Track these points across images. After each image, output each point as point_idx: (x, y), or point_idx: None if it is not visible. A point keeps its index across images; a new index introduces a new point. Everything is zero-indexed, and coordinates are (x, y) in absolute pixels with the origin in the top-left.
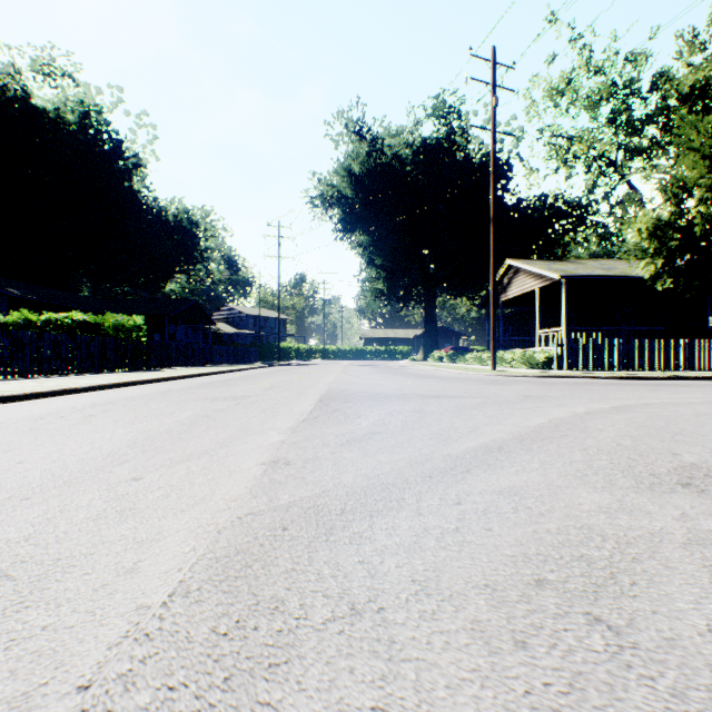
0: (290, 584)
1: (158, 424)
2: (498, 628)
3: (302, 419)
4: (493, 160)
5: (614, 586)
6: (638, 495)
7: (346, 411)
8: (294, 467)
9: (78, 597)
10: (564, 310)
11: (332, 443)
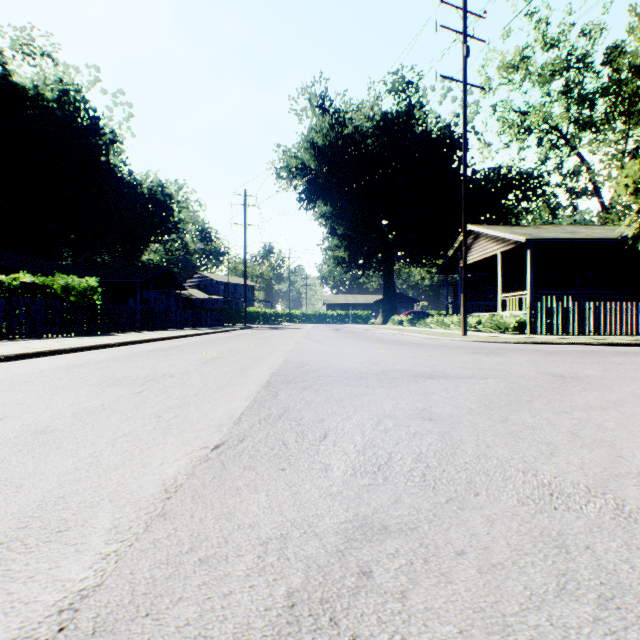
0: None
1: None
2: None
3: (210, 446)
4: (464, 113)
5: None
6: None
7: (302, 413)
8: None
9: None
10: (529, 274)
11: (228, 639)
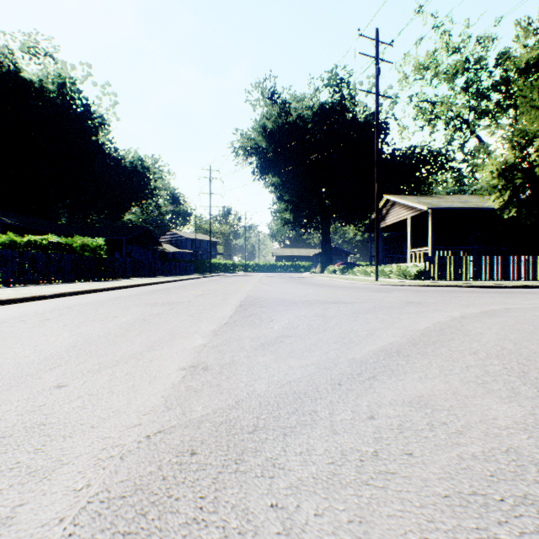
0: None
1: (100, 327)
2: None
3: (223, 323)
4: (376, 117)
5: None
6: None
7: (261, 315)
8: (211, 373)
9: None
10: (430, 234)
11: (247, 346)
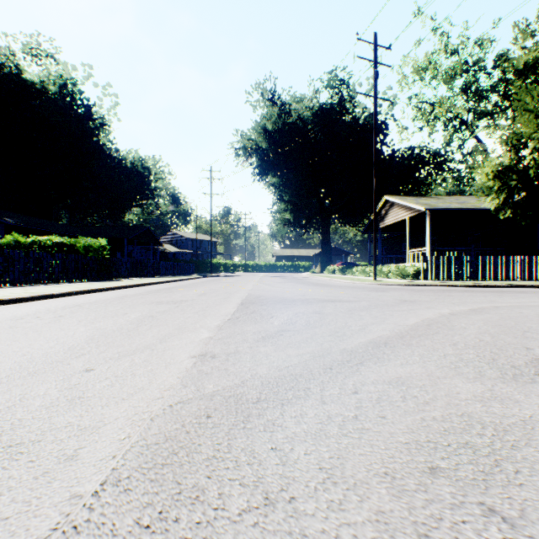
0: (211, 472)
1: (112, 323)
2: (401, 519)
3: (226, 319)
4: (374, 119)
5: (501, 475)
6: (505, 385)
7: (262, 312)
8: (218, 360)
9: (18, 486)
10: (428, 235)
11: (250, 339)
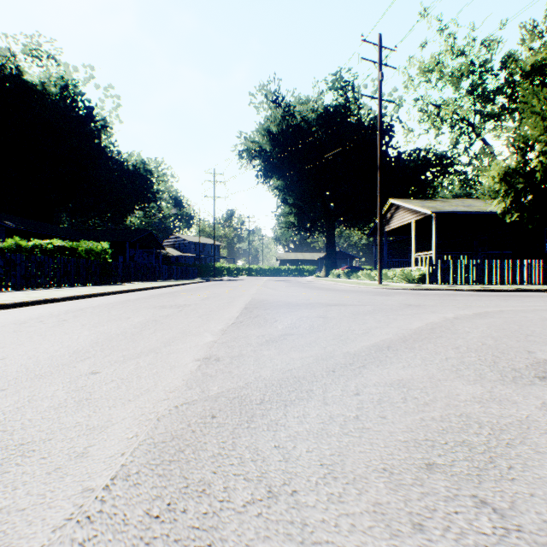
0: (216, 468)
1: (116, 327)
2: (397, 510)
3: (230, 323)
4: (379, 122)
5: (494, 470)
6: (504, 387)
7: (265, 316)
8: (223, 363)
9: (32, 481)
10: (434, 238)
11: (254, 342)
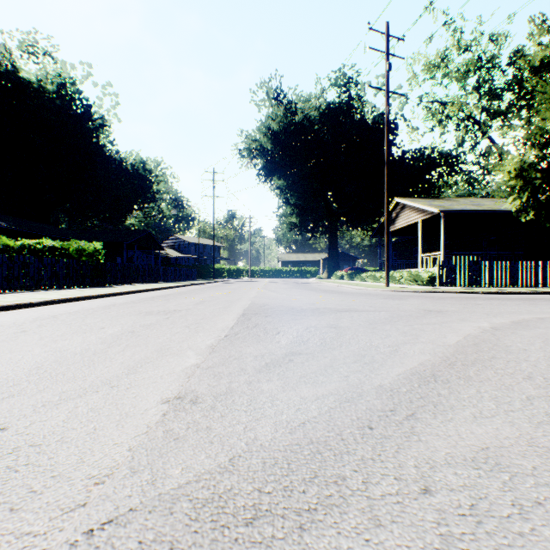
0: None
1: (80, 341)
2: None
3: (222, 336)
4: (387, 115)
5: None
6: None
7: (266, 326)
8: (200, 408)
9: None
10: (442, 238)
11: (249, 367)
